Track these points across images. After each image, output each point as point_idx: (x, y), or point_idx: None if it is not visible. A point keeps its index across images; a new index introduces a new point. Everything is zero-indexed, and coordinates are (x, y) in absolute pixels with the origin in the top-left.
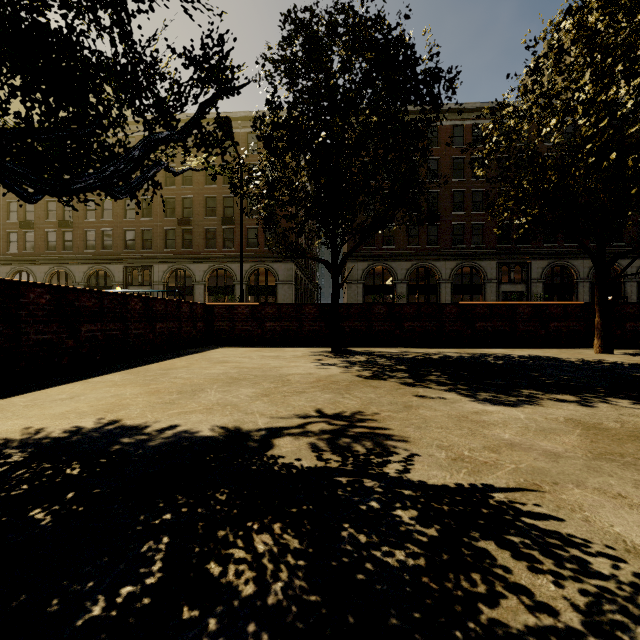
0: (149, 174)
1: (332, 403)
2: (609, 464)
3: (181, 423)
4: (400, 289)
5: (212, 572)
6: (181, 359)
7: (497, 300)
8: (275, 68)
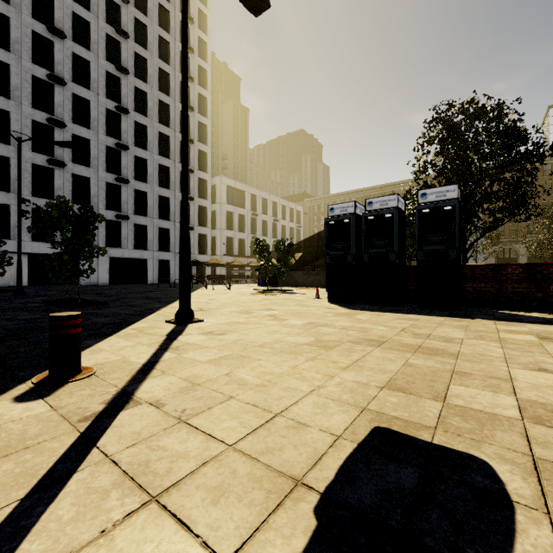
0: None
1: None
2: None
3: None
4: (522, 260)
5: None
6: None
7: None
8: None
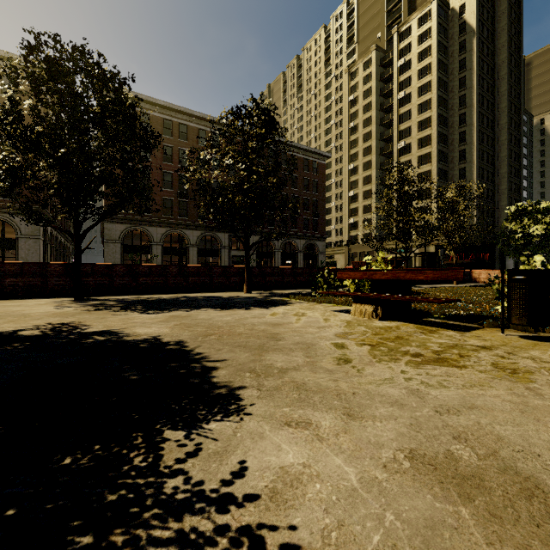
0: None
1: (59, 320)
2: (160, 322)
3: None
4: (156, 250)
5: None
6: None
7: (229, 261)
8: (17, 74)
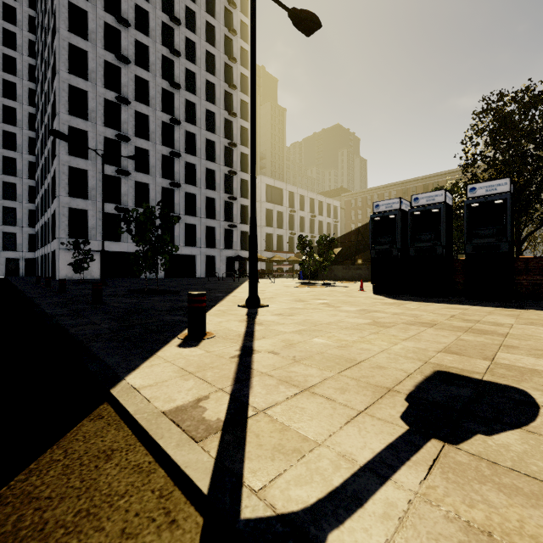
0: None
1: None
2: None
3: None
4: None
5: None
6: None
7: None
8: None
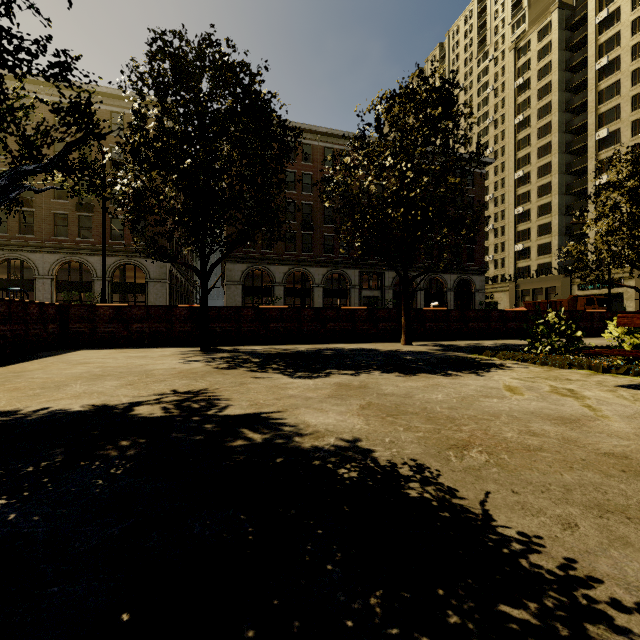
0: (12, 195)
1: (186, 385)
2: (332, 399)
3: (53, 406)
4: (278, 291)
5: (95, 453)
6: (32, 363)
7: (360, 303)
8: (142, 81)
